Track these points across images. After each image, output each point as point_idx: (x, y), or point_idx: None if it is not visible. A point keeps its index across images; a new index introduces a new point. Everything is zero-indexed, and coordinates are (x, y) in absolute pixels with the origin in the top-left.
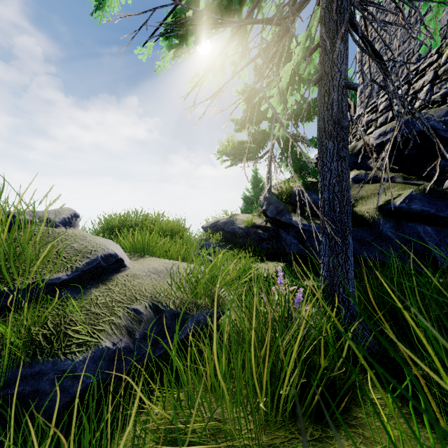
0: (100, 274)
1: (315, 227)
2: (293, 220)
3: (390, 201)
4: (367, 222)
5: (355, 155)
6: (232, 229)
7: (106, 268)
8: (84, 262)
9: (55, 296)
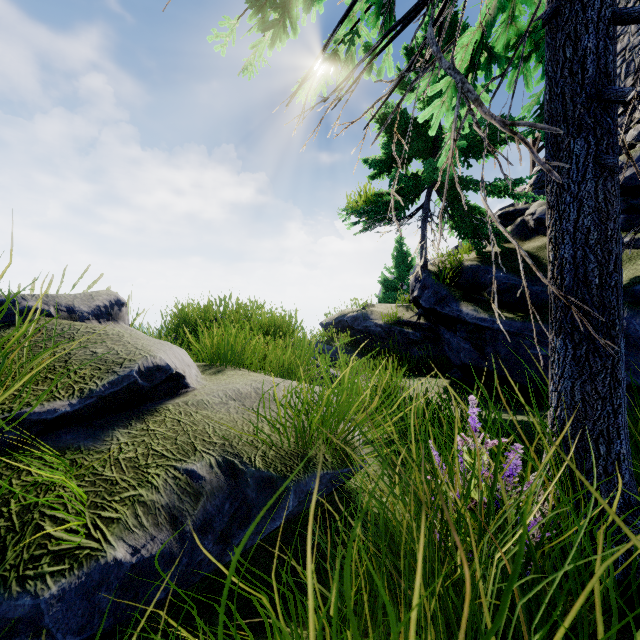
0: (139, 401)
1: (502, 323)
2: (464, 313)
3: (639, 279)
4: None
5: None
6: (366, 326)
7: (149, 390)
8: (105, 381)
9: (43, 444)
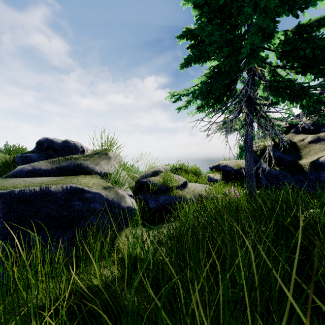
0: (184, 186)
1: (273, 171)
2: (262, 167)
3: (318, 158)
4: (302, 169)
5: (314, 122)
6: (228, 169)
7: (185, 184)
8: (182, 182)
9: (179, 189)
